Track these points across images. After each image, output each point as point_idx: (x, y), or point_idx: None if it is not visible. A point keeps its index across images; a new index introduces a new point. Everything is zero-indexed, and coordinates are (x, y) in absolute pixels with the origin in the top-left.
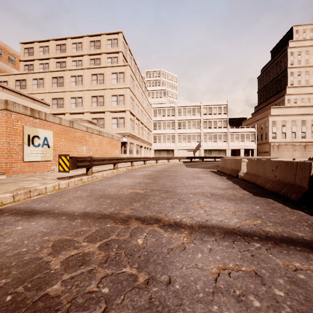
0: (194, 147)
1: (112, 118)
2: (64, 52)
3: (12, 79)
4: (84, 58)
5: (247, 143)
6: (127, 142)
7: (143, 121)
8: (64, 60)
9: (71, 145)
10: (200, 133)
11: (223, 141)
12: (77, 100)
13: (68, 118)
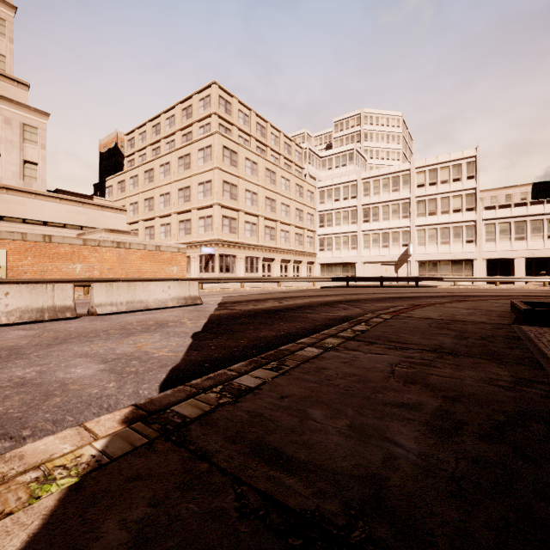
0: (396, 258)
1: (199, 218)
2: (159, 133)
3: (115, 182)
4: (177, 137)
5: (536, 243)
6: (215, 253)
7: (277, 216)
8: (159, 145)
9: (47, 263)
10: (410, 228)
11: (465, 241)
12: (165, 198)
13: (158, 223)
